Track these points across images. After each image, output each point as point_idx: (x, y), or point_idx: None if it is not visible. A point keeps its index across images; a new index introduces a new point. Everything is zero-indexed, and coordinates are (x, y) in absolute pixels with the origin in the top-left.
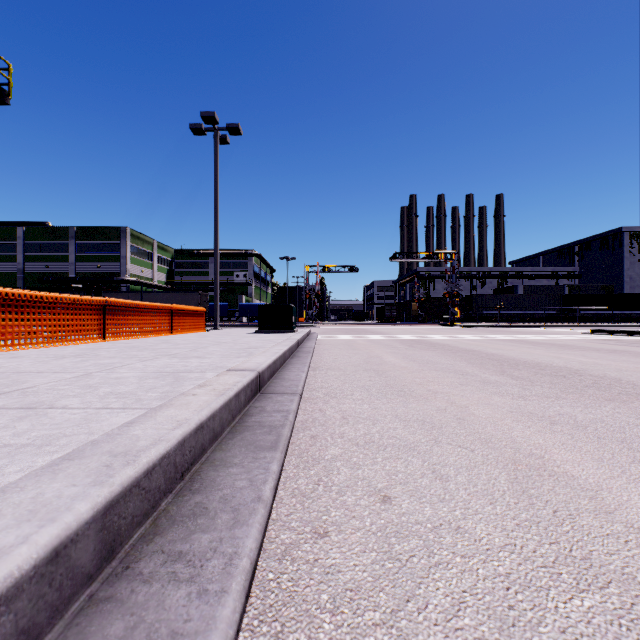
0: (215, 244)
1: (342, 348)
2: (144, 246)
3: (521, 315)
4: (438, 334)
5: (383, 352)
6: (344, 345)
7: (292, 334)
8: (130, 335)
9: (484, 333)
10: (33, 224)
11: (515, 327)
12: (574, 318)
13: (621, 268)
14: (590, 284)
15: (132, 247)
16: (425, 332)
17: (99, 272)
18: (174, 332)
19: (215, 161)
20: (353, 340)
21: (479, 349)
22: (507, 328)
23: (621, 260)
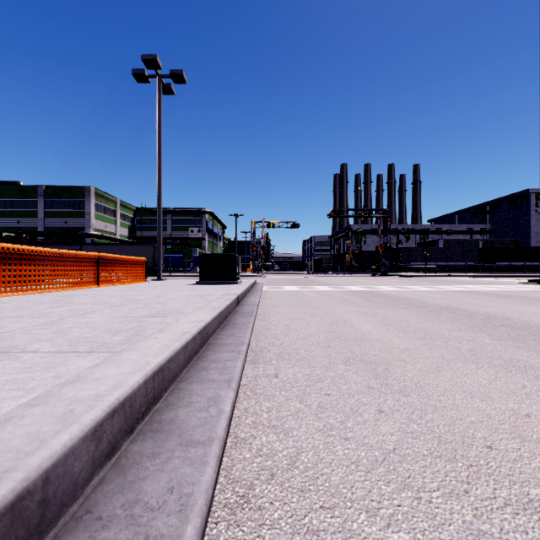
0: (158, 193)
1: (292, 304)
2: (108, 204)
3: (443, 266)
4: (382, 284)
5: (346, 311)
6: (293, 299)
7: (234, 286)
8: (30, 289)
9: (425, 283)
10: (6, 183)
11: (444, 276)
12: (490, 268)
13: (528, 225)
14: (501, 239)
15: (96, 204)
16: (367, 282)
17: (66, 227)
18: (102, 284)
19: (158, 108)
20: (301, 292)
21: (458, 306)
22: (437, 277)
23: (528, 218)
